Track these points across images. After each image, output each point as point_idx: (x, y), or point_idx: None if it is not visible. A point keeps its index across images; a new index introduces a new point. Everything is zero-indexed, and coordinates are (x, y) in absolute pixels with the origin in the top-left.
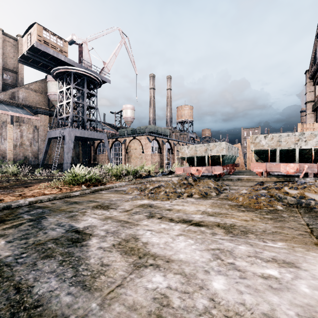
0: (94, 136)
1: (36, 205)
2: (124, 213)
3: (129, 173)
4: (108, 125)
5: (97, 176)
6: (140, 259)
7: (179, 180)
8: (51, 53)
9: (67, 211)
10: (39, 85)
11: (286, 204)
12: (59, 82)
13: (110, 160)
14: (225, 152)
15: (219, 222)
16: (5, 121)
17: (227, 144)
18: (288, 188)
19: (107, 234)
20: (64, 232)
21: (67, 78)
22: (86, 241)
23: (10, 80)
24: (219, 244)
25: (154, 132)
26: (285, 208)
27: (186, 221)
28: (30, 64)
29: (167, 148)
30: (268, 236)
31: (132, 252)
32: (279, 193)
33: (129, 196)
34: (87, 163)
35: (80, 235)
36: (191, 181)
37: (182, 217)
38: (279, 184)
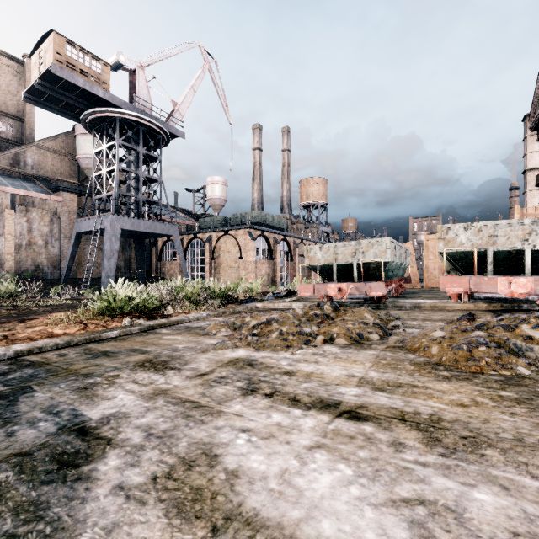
0: (156, 230)
1: (28, 359)
2: (195, 380)
3: (216, 294)
4: (181, 212)
5: (155, 301)
6: (214, 538)
7: (306, 309)
8: (80, 85)
9: (81, 374)
10: (62, 141)
11: (535, 363)
12: (95, 135)
13: (184, 272)
14: (389, 256)
15: (403, 410)
16: (0, 203)
17: (392, 243)
18: (530, 327)
19: (147, 440)
20: (54, 432)
21: (109, 128)
22: (93, 462)
23: (12, 133)
24: (420, 481)
25: (261, 223)
26: (536, 372)
27: (326, 406)
28: (43, 104)
29: (283, 250)
30: (535, 456)
31: (197, 508)
32: (514, 338)
33: (211, 339)
34: (144, 277)
35: (85, 442)
36: (329, 310)
37: (318, 393)
38: (508, 319)
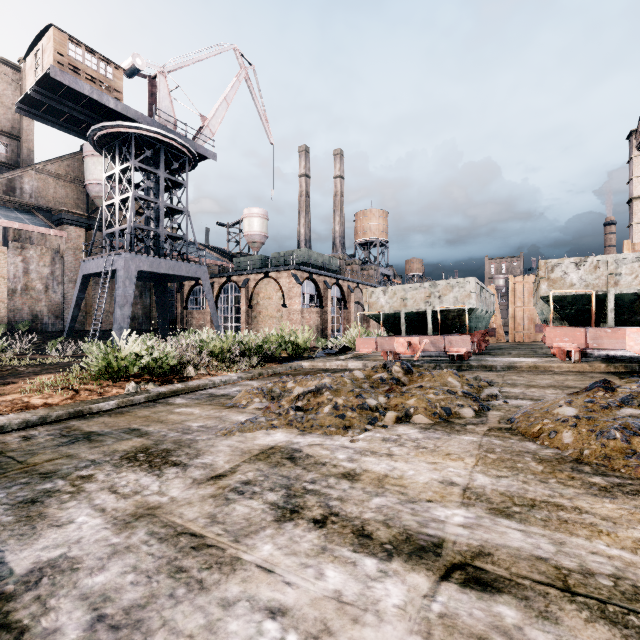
0: (181, 272)
1: None
2: (204, 488)
3: (251, 350)
4: (212, 251)
5: (170, 359)
6: None
7: (368, 371)
8: (86, 93)
9: (38, 473)
10: (67, 164)
11: None
12: (106, 156)
13: (215, 323)
14: (475, 301)
15: (559, 564)
16: None
17: (477, 284)
18: None
19: (89, 636)
20: None
21: (122, 147)
22: None
23: (5, 154)
24: None
25: (308, 263)
26: None
27: (419, 550)
28: (42, 117)
29: (335, 297)
30: None
31: None
32: None
33: (239, 414)
34: (167, 329)
35: None
36: (399, 372)
37: (400, 519)
38: None
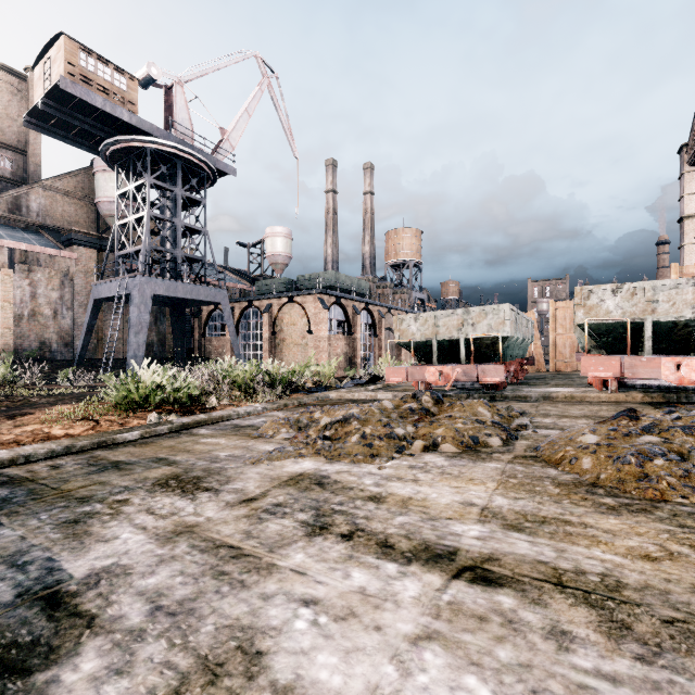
0: (199, 296)
1: (7, 473)
2: (238, 510)
3: (276, 380)
4: (232, 273)
5: (192, 389)
6: None
7: (398, 401)
8: (98, 105)
9: (75, 497)
10: (76, 181)
11: None
12: (119, 172)
13: (236, 351)
14: (509, 329)
15: (557, 566)
16: None
17: (512, 311)
18: None
19: (151, 620)
20: (8, 601)
21: (136, 163)
22: (56, 664)
23: (11, 170)
24: None
25: (336, 287)
26: None
27: (436, 557)
28: (51, 130)
29: (365, 323)
30: None
31: None
32: None
33: (266, 444)
34: (183, 357)
35: (51, 622)
36: (429, 402)
37: (421, 533)
38: (688, 417)
